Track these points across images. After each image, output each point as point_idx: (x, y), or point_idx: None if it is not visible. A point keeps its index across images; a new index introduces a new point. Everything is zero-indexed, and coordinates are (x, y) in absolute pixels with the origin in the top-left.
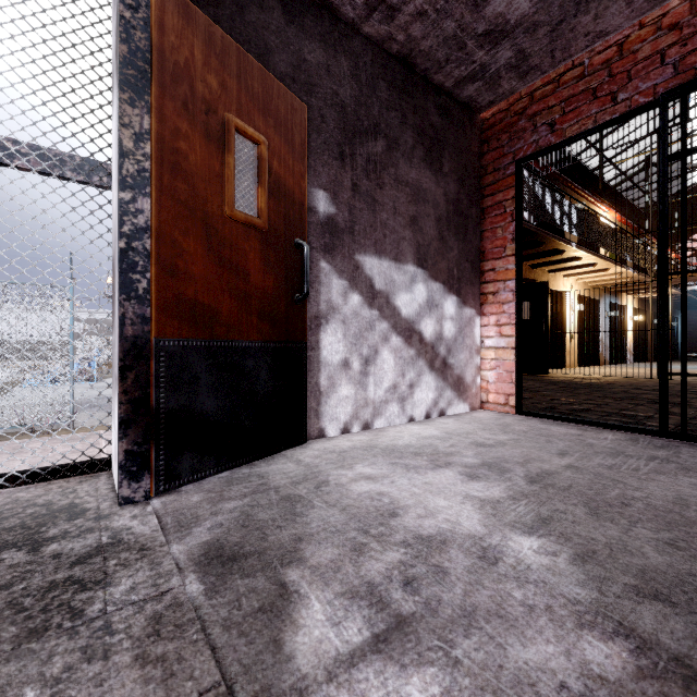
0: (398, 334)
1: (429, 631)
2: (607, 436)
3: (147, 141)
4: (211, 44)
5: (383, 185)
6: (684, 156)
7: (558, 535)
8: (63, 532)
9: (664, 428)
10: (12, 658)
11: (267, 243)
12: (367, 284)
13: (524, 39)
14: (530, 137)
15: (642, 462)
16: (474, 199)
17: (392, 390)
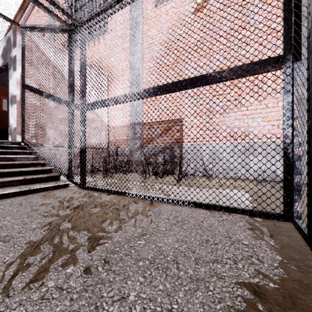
0: None
1: None
2: None
3: None
4: None
5: None
6: None
7: None
8: None
9: None
10: None
11: None
12: None
13: None
14: None
15: None
16: None
17: None
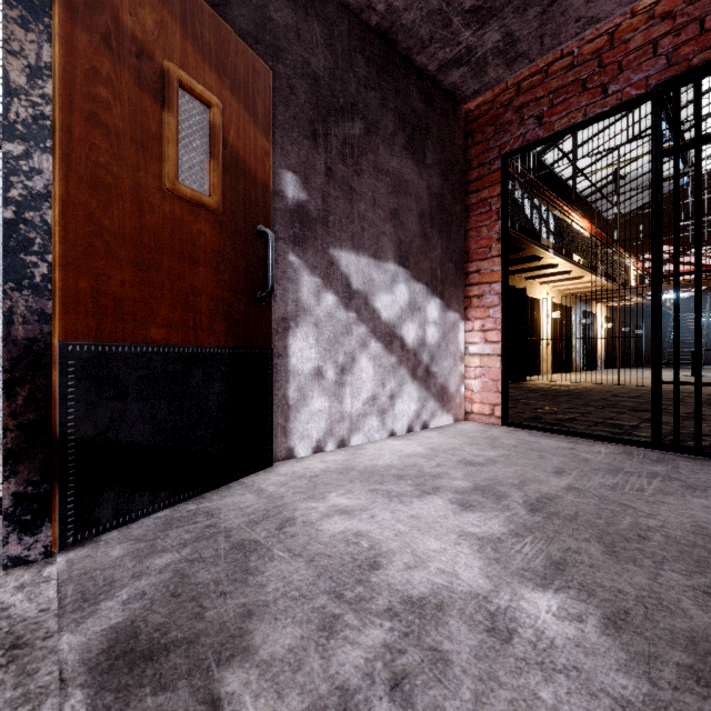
0: (377, 340)
1: None
2: (599, 449)
3: (48, 78)
4: None
5: (361, 172)
6: (678, 152)
7: (577, 587)
8: None
9: (657, 440)
10: None
11: (221, 228)
12: (343, 283)
13: (513, 20)
14: (517, 131)
15: (644, 480)
16: (458, 196)
17: (371, 402)
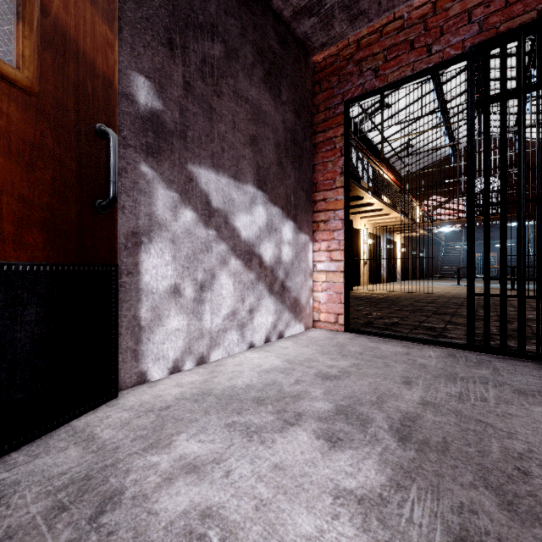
0: (237, 257)
1: None
2: (429, 353)
3: None
4: None
5: (221, 94)
6: (488, 103)
7: None
8: None
9: (472, 343)
10: None
11: (38, 114)
12: (202, 200)
13: None
14: (357, 81)
15: (480, 386)
16: (308, 133)
17: (231, 317)
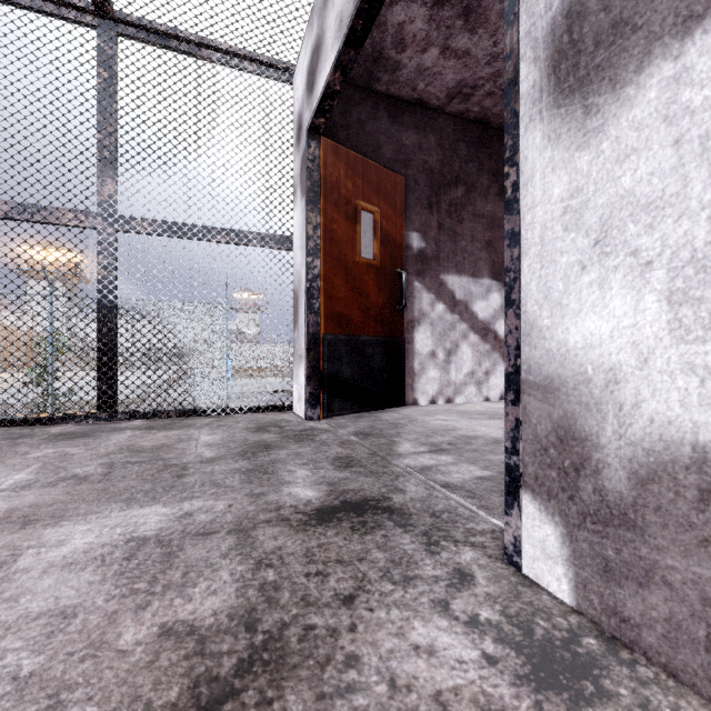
0: (475, 333)
1: (454, 451)
2: None
3: (319, 229)
4: (348, 163)
5: (463, 221)
6: None
7: None
8: (288, 425)
9: None
10: (297, 444)
11: (379, 274)
12: (449, 296)
13: None
14: None
15: None
16: None
17: (470, 375)
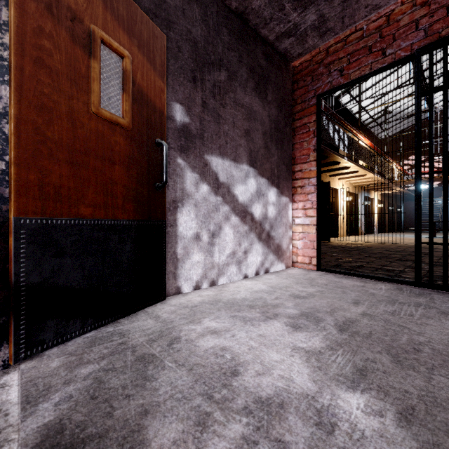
0: (236, 215)
1: None
2: (381, 286)
3: (5, 31)
4: None
5: (225, 105)
6: (432, 92)
7: (377, 388)
8: None
9: (418, 280)
10: None
11: (131, 140)
12: (213, 177)
13: (324, 6)
14: (326, 79)
15: (412, 308)
16: (288, 121)
17: (232, 256)
